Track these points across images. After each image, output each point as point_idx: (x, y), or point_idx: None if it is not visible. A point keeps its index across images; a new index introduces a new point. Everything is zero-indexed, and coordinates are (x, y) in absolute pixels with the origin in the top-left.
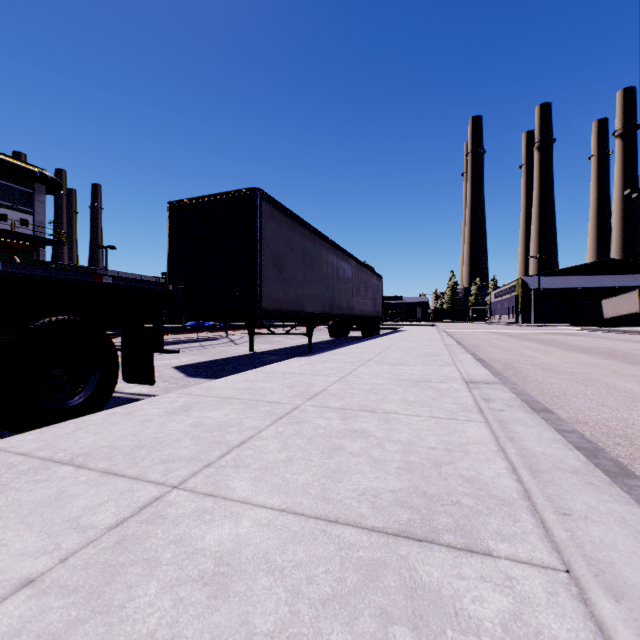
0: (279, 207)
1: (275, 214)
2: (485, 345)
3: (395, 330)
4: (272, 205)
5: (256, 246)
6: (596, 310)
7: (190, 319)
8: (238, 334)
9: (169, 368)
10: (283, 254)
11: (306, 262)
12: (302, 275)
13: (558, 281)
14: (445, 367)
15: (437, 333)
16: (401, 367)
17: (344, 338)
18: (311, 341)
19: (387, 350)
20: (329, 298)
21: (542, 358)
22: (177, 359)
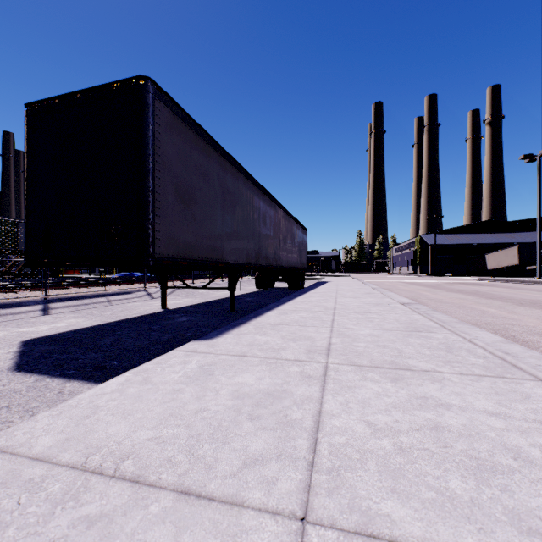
0: (186, 119)
1: (179, 126)
2: (423, 298)
3: (320, 281)
4: (174, 111)
5: (145, 163)
6: (481, 263)
7: (127, 270)
8: (158, 286)
9: (12, 344)
10: (192, 184)
11: (226, 201)
12: (221, 216)
13: (450, 238)
14: (523, 385)
15: (365, 284)
16: (425, 388)
17: (270, 289)
18: (233, 296)
19: (337, 316)
20: (255, 247)
21: (523, 320)
22: (52, 323)
